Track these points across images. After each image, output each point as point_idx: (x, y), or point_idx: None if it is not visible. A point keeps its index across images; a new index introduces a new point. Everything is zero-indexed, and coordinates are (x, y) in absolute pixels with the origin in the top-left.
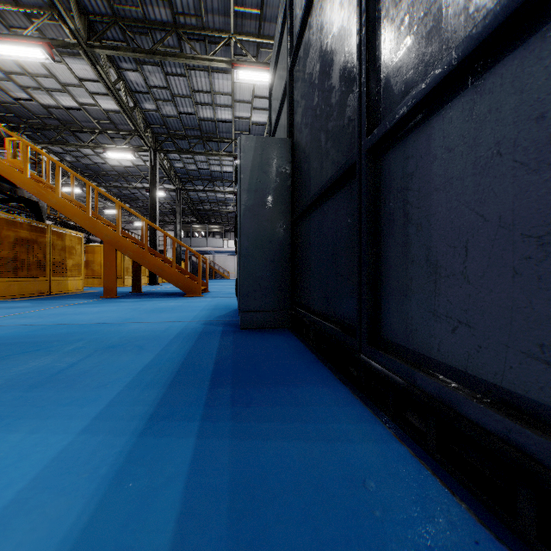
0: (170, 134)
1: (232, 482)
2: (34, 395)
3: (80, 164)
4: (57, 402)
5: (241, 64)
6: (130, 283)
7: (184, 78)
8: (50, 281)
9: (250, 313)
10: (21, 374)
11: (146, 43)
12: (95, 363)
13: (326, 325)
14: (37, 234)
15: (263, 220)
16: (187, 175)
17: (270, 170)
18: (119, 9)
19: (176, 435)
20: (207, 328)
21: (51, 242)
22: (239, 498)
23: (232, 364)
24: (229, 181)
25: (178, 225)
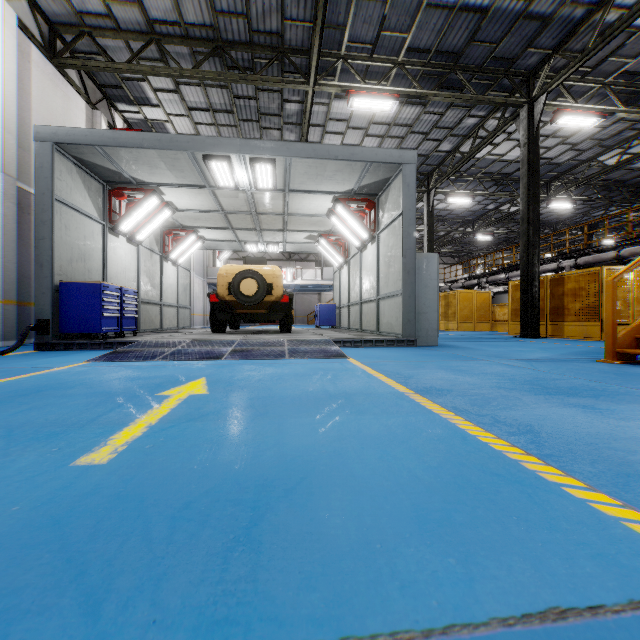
0: None
1: None
2: None
3: None
4: None
5: None
6: None
7: None
8: None
9: None
10: None
11: None
12: None
13: None
14: None
15: None
16: None
17: None
18: None
19: None
20: None
21: None
22: None
23: None
24: None
25: None
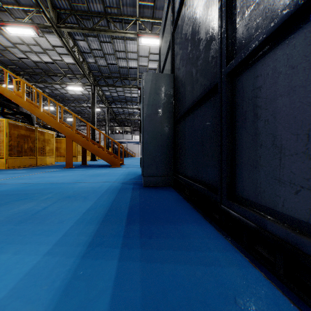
0: (103, 76)
1: (142, 296)
2: (20, 228)
3: (53, 93)
4: (33, 233)
5: (142, 34)
6: (80, 160)
7: (110, 44)
8: (36, 159)
9: (148, 177)
10: (14, 214)
11: (89, 24)
12: (58, 207)
13: (197, 186)
14: (29, 132)
15: (156, 122)
16: (112, 99)
17: (161, 93)
18: (74, 6)
19: (105, 258)
20: (124, 186)
21: (37, 136)
22: (148, 309)
23: (139, 209)
24: (135, 102)
25: (107, 127)
